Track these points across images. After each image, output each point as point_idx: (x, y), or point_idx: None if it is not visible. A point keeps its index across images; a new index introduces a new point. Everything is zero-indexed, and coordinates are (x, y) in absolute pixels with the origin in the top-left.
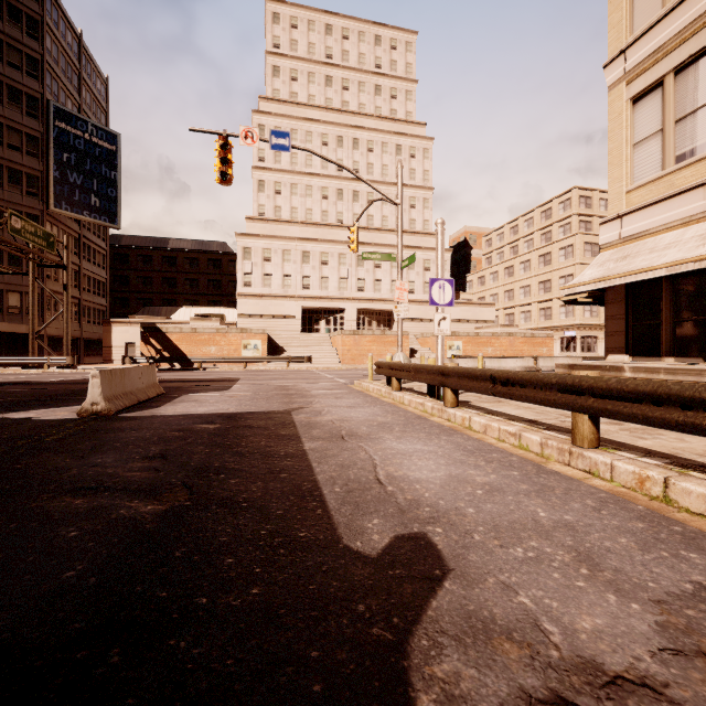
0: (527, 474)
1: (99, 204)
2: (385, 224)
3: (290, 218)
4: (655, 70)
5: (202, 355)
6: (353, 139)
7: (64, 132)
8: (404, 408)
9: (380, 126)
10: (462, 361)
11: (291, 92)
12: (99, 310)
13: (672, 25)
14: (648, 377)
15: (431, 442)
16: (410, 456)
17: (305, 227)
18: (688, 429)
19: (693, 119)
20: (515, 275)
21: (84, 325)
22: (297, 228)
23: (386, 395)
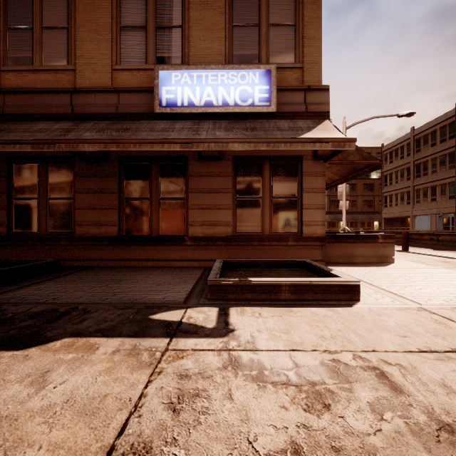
0: None
1: None
2: None
3: None
4: None
5: None
6: None
7: None
8: None
9: None
10: None
11: None
12: None
13: None
14: None
15: None
16: None
17: None
18: None
19: None
20: None
21: None
22: None
23: None
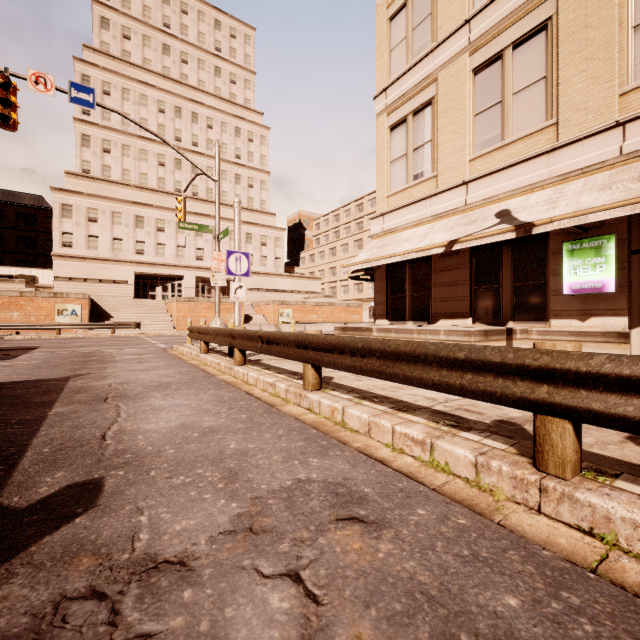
0: (253, 416)
1: None
2: (225, 199)
3: (121, 180)
4: (403, 109)
5: None
6: (192, 113)
7: None
8: (203, 369)
9: (219, 106)
10: (286, 326)
11: (123, 49)
12: None
13: (411, 79)
14: (385, 336)
15: (195, 397)
16: (161, 410)
17: (138, 191)
18: (353, 370)
19: (422, 150)
20: (337, 255)
21: None
22: (129, 191)
23: (195, 357)
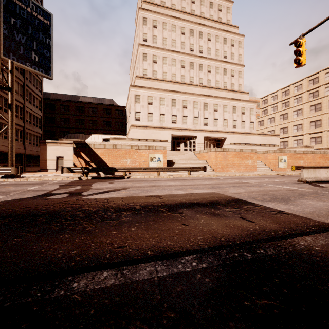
0: None
1: (38, 59)
2: (217, 85)
3: (163, 78)
4: None
5: (120, 166)
6: (199, 32)
7: (11, 2)
8: None
9: (213, 26)
10: None
11: (161, 0)
12: (37, 136)
13: None
14: None
15: None
16: None
17: (172, 84)
18: None
19: None
20: (289, 118)
21: (26, 145)
22: (167, 85)
23: None
